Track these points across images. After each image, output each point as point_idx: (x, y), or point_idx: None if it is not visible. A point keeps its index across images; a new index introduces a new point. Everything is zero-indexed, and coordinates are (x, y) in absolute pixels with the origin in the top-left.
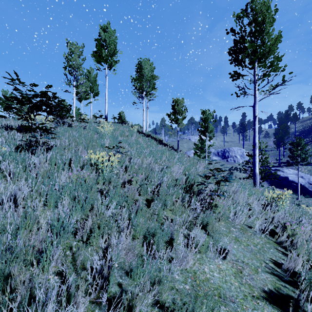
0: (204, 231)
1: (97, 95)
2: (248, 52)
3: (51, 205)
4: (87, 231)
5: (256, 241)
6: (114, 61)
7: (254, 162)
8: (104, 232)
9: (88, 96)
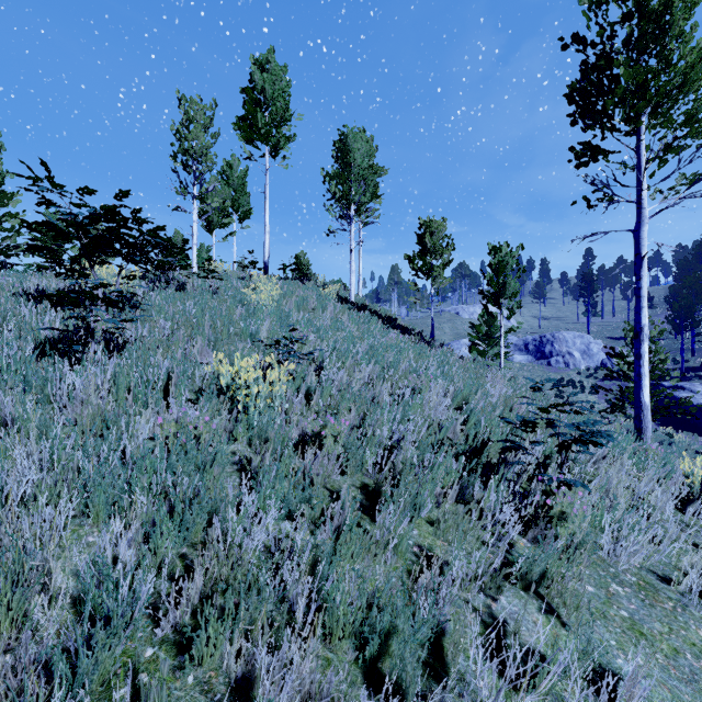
0: (533, 601)
1: (248, 217)
2: (623, 91)
3: (101, 516)
4: (192, 605)
5: (696, 633)
6: (285, 136)
7: (637, 374)
8: (235, 628)
9: (228, 219)
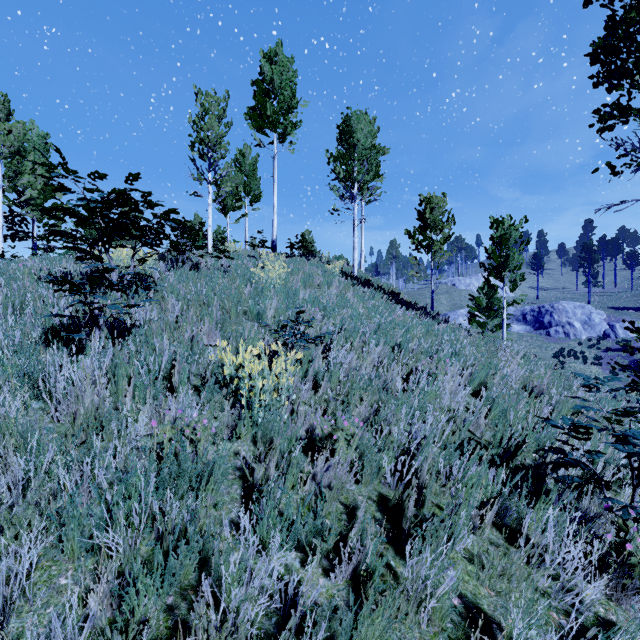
0: None
1: (258, 200)
2: None
3: (76, 551)
4: None
5: None
6: (292, 123)
7: None
8: None
9: (240, 202)
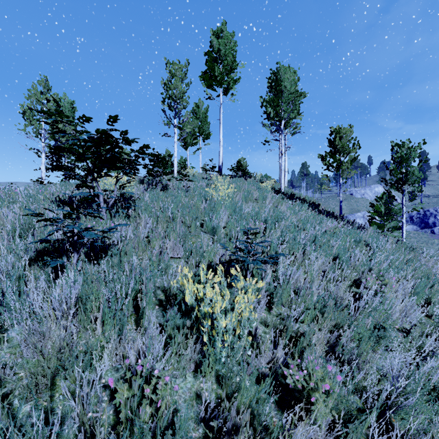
0: None
1: (208, 138)
2: None
3: None
4: None
5: None
6: (233, 80)
7: None
8: None
9: (196, 140)
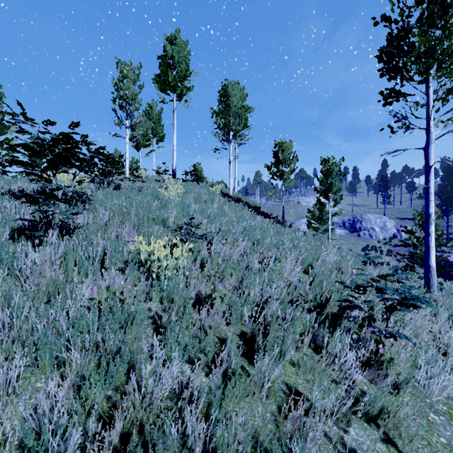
0: (375, 431)
1: (162, 140)
2: (418, 53)
3: (47, 366)
4: (112, 446)
5: None
6: (186, 87)
7: (426, 246)
8: None
9: (149, 142)
